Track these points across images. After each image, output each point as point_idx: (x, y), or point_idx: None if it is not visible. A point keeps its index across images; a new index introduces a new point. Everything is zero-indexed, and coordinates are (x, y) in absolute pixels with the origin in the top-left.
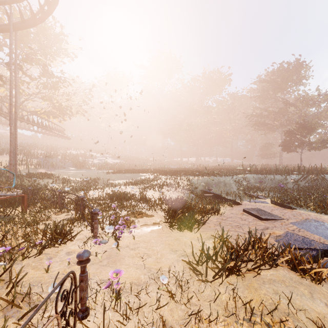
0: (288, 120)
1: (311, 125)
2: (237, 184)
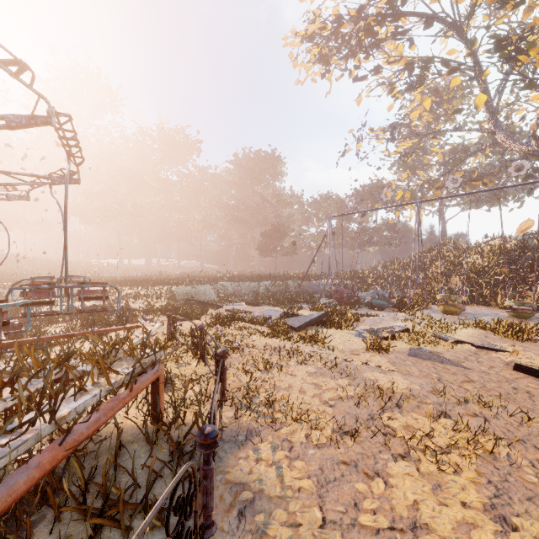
0: (266, 220)
1: (284, 229)
2: (216, 292)
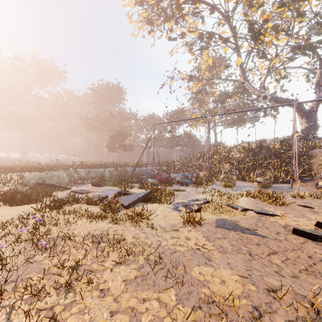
0: (113, 128)
1: (125, 134)
2: (70, 177)
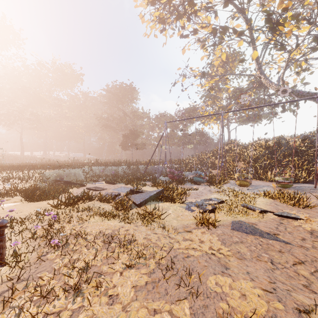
0: (126, 127)
1: (137, 133)
2: (85, 174)
